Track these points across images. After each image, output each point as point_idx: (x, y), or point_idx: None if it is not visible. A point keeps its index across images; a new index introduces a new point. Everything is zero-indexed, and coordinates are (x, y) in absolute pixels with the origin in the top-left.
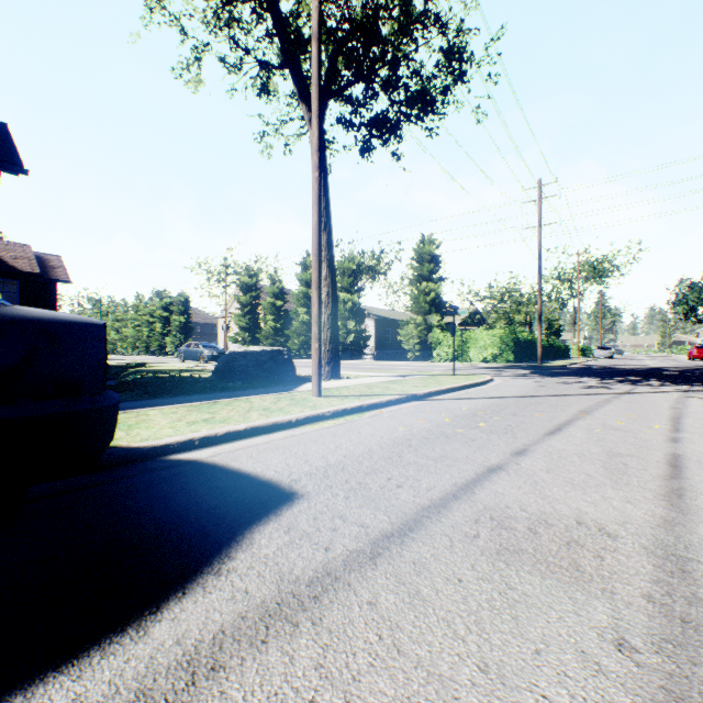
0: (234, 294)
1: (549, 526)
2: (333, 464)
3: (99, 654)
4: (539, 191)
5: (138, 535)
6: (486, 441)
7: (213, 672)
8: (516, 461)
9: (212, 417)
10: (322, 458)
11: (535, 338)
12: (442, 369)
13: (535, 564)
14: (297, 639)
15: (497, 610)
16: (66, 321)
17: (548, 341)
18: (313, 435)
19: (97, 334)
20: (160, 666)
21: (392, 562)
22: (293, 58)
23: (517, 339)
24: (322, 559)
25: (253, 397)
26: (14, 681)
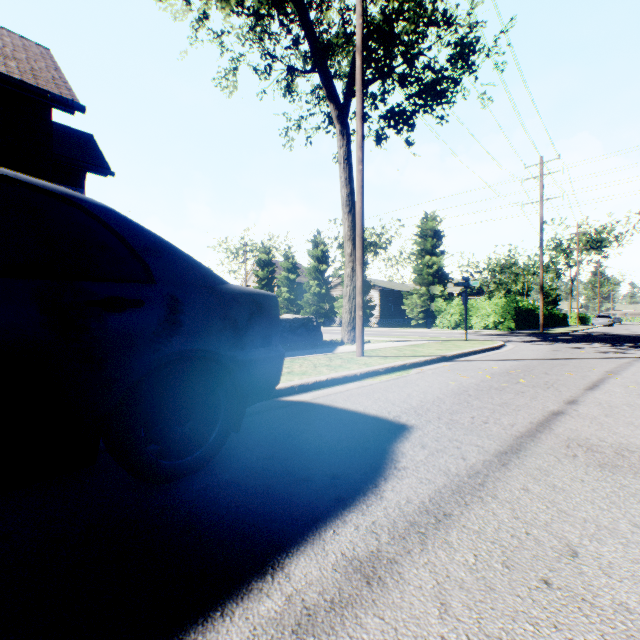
0: (253, 270)
1: (632, 452)
2: (416, 406)
3: (363, 504)
4: (541, 168)
5: (315, 446)
6: (534, 393)
7: (447, 516)
8: (573, 408)
9: (292, 371)
10: (404, 402)
11: (535, 307)
12: (449, 335)
13: (635, 473)
14: (488, 504)
15: (622, 497)
16: (260, 293)
17: (547, 309)
18: (380, 386)
19: (275, 303)
20: (409, 512)
21: (520, 468)
22: (323, 64)
23: (518, 308)
24: (465, 464)
25: (306, 356)
26: (325, 513)
